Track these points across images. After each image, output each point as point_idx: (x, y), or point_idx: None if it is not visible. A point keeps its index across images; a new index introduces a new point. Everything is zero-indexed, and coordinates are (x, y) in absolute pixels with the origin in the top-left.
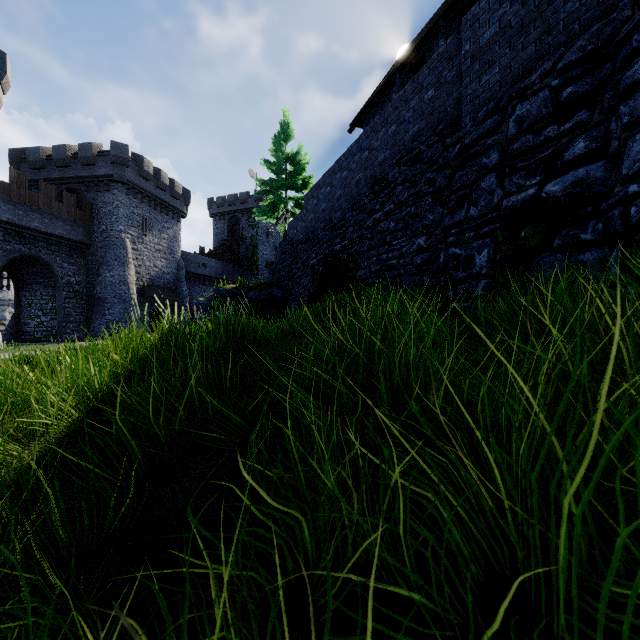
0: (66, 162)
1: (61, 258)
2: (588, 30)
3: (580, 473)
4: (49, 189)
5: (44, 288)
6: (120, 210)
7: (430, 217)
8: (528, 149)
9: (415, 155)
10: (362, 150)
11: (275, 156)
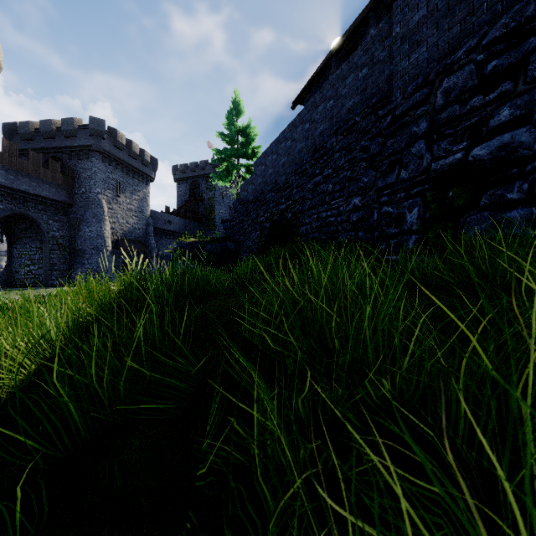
0: (51, 134)
1: (47, 216)
2: (511, 9)
3: None
4: (36, 157)
5: (32, 241)
6: (97, 175)
7: (364, 180)
8: (455, 118)
9: (351, 126)
10: (304, 122)
11: (229, 129)
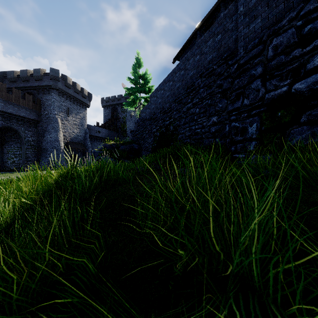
0: (27, 78)
1: (24, 128)
2: None
3: None
4: (17, 92)
5: (15, 143)
6: (55, 103)
7: (219, 105)
8: (281, 64)
9: (210, 71)
10: (180, 70)
11: (134, 75)
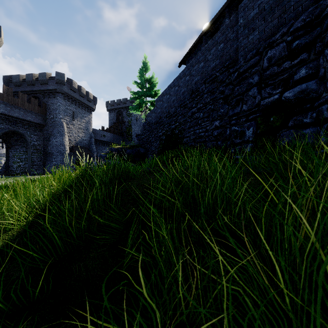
0: (32, 82)
1: (30, 132)
2: (307, 10)
3: None
4: (23, 96)
5: (21, 147)
6: (60, 107)
7: (221, 110)
8: (274, 74)
9: (213, 78)
10: (185, 76)
11: (140, 79)
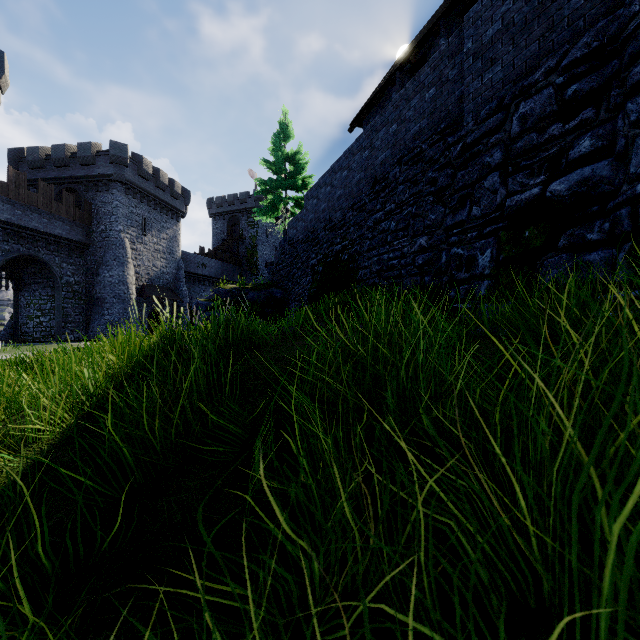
0: (65, 162)
1: (60, 258)
2: (593, 26)
3: (629, 507)
4: (48, 189)
5: (43, 288)
6: (119, 210)
7: (432, 217)
8: (532, 148)
9: (416, 154)
10: (362, 149)
11: (275, 156)
